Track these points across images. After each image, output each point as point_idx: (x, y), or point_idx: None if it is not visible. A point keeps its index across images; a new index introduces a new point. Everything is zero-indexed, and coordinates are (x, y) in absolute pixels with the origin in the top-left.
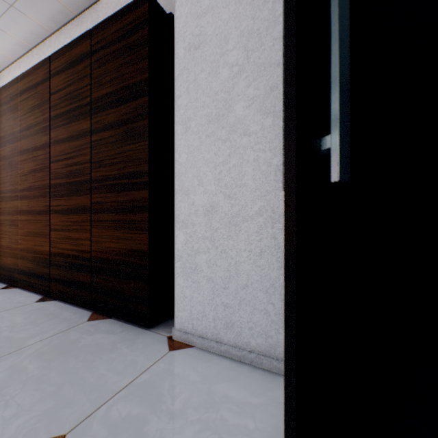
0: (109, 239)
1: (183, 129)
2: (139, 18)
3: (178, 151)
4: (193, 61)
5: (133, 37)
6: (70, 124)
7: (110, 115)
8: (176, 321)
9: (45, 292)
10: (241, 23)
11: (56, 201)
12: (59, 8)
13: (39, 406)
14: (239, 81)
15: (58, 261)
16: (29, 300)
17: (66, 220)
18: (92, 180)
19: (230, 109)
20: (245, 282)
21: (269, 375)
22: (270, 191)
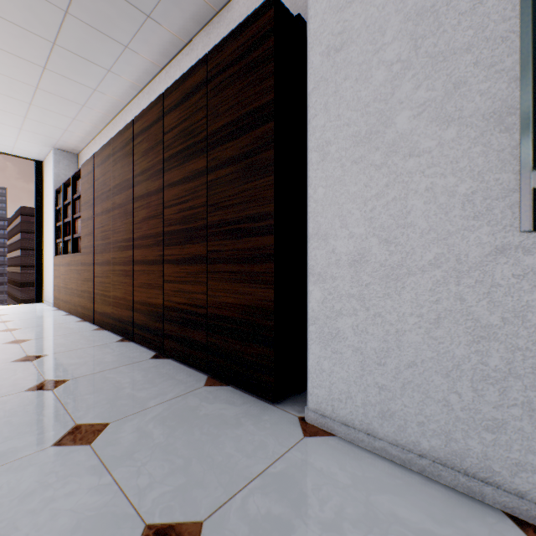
0: (227, 294)
1: (319, 157)
2: (262, 28)
3: (313, 185)
4: (333, 68)
5: (255, 54)
6: (184, 165)
7: (228, 149)
8: (310, 400)
9: (158, 349)
10: (405, 3)
11: (169, 250)
12: (169, 39)
13: (170, 480)
14: (401, 82)
15: (171, 315)
16: (144, 355)
17: (180, 270)
18: (207, 225)
19: (388, 122)
20: (411, 358)
21: (454, 495)
22: (453, 232)
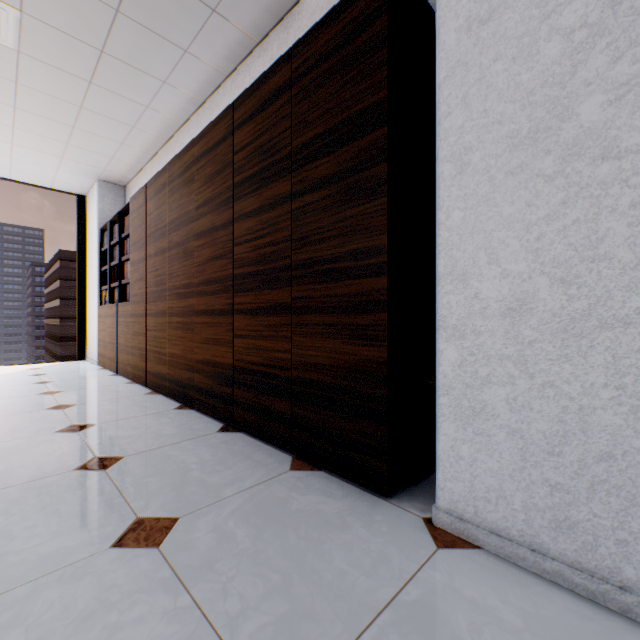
0: (319, 353)
1: (455, 169)
2: (369, 6)
3: (445, 208)
4: (476, 46)
5: (359, 40)
6: (261, 190)
7: (320, 167)
8: (441, 496)
9: (227, 419)
10: None
11: (241, 297)
12: (238, 39)
13: (268, 605)
14: (588, 56)
15: (244, 378)
16: (210, 427)
17: (255, 323)
18: (292, 266)
19: (566, 114)
20: (605, 448)
21: None
22: None
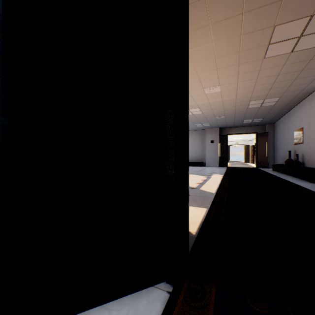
0: None
1: None
2: None
3: None
4: None
5: None
6: None
7: None
8: None
9: None
10: None
11: None
12: None
13: None
14: None
15: None
16: None
17: None
18: None
19: None
20: None
21: None
22: None
